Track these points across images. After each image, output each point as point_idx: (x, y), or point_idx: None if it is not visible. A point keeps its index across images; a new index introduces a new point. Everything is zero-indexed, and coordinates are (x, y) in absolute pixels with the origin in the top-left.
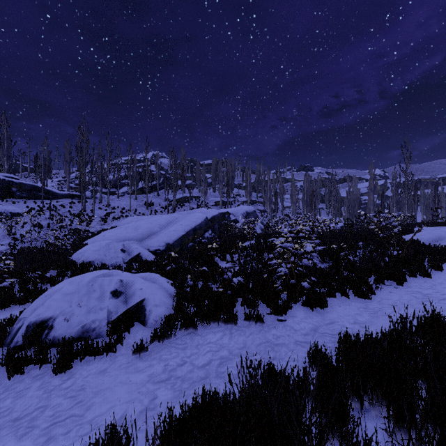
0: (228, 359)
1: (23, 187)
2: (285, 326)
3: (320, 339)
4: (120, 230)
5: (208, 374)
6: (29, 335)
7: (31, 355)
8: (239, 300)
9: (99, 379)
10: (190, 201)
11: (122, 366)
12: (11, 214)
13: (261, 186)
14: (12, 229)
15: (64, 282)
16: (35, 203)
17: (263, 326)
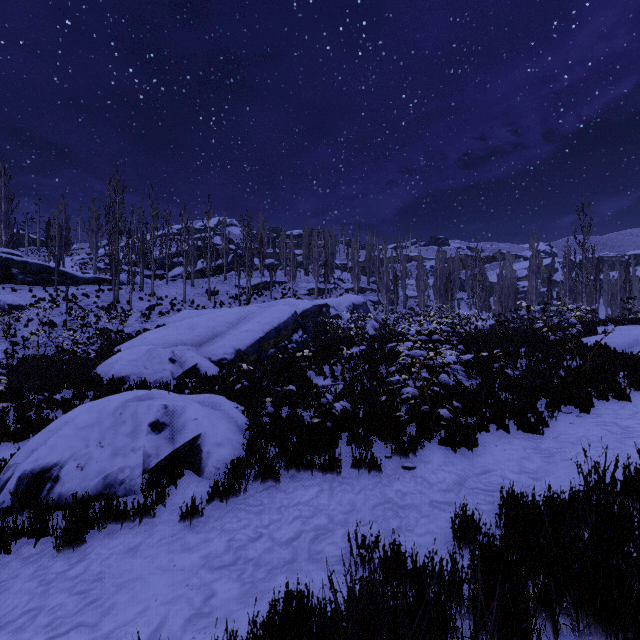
0: (328, 531)
1: (28, 268)
2: (414, 477)
3: (468, 498)
4: (168, 330)
5: (296, 555)
6: (21, 492)
7: (23, 524)
8: (343, 435)
9: (126, 562)
10: (272, 288)
11: (163, 540)
12: (10, 307)
13: (374, 267)
14: (11, 329)
15: (79, 409)
16: (46, 291)
17: (380, 477)
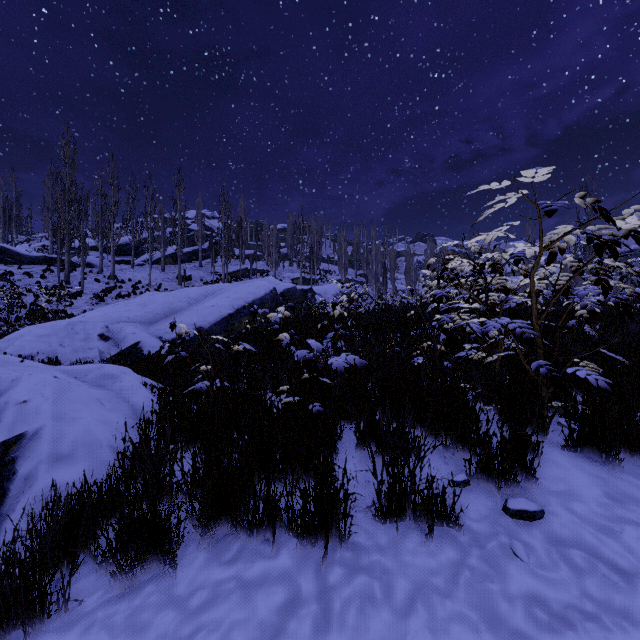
0: None
1: None
2: (557, 545)
3: None
4: (115, 307)
5: None
6: None
7: None
8: (345, 432)
9: None
10: (253, 276)
11: None
12: None
13: (362, 258)
14: None
15: None
16: None
17: (457, 544)
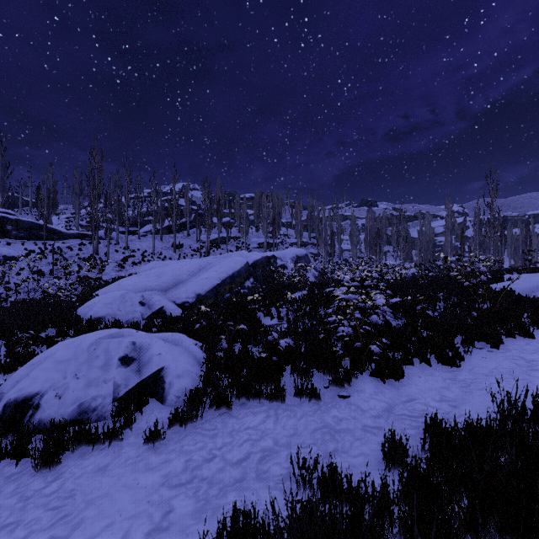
0: (273, 452)
1: (20, 225)
2: (349, 404)
3: (396, 424)
4: (139, 278)
5: (245, 474)
6: (5, 418)
7: (6, 446)
8: (287, 368)
9: (96, 480)
10: (228, 242)
11: (129, 461)
12: (4, 258)
13: (315, 224)
14: (6, 277)
15: (58, 345)
16: (36, 245)
17: (319, 404)
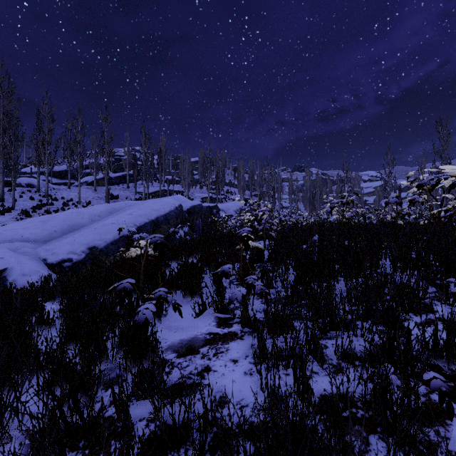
0: None
1: None
2: None
3: None
4: (18, 224)
5: None
6: None
7: None
8: None
9: None
10: (170, 195)
11: None
12: None
13: (256, 182)
14: None
15: None
16: None
17: None
